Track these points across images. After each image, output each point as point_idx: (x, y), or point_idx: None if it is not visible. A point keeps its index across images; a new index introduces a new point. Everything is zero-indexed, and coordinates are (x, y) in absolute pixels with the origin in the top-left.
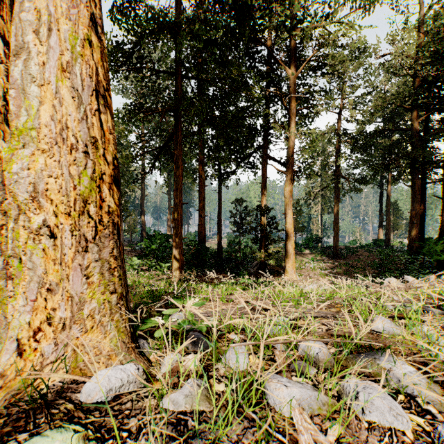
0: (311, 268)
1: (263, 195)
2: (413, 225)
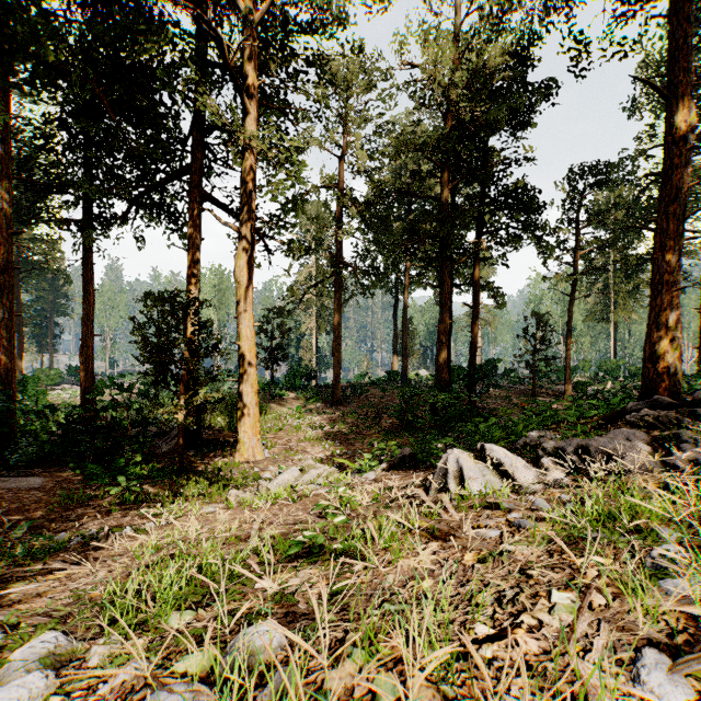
0: (296, 426)
1: (193, 278)
2: (442, 345)
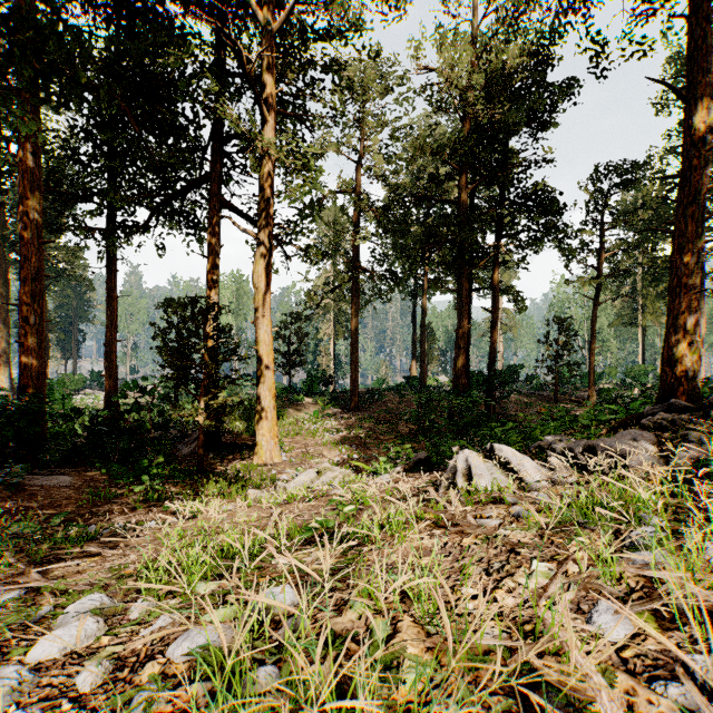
0: (313, 431)
1: (213, 284)
2: (460, 350)
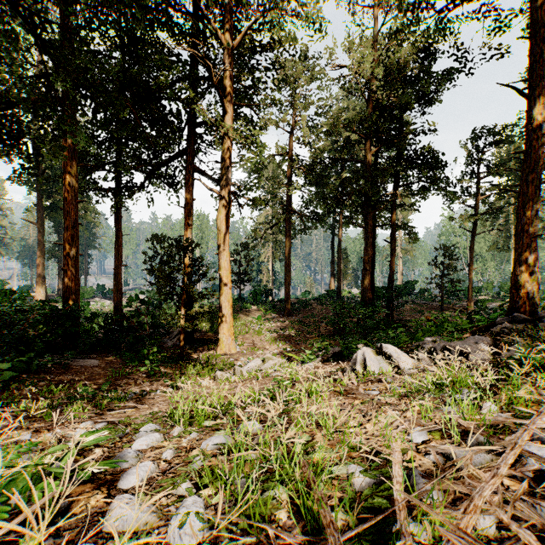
0: (258, 330)
1: (188, 227)
2: (367, 272)
